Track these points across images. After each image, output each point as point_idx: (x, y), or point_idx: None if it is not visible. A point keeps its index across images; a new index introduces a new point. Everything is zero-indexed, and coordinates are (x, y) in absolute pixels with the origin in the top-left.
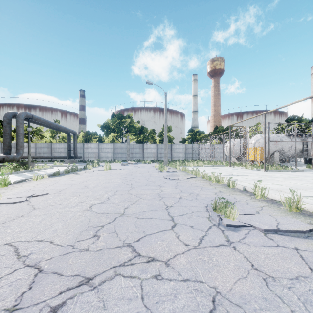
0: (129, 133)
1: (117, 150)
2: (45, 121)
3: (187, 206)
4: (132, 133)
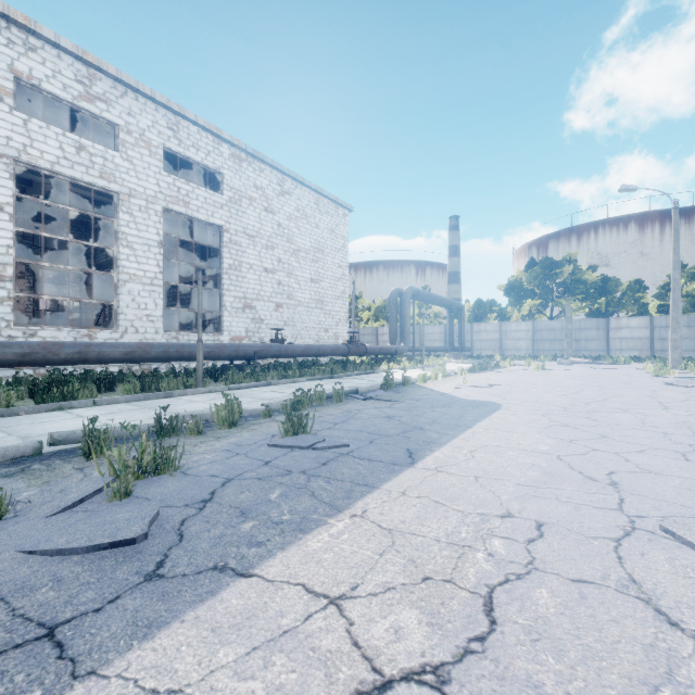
0: (570, 297)
1: (541, 335)
2: (429, 295)
3: (692, 404)
4: (578, 297)
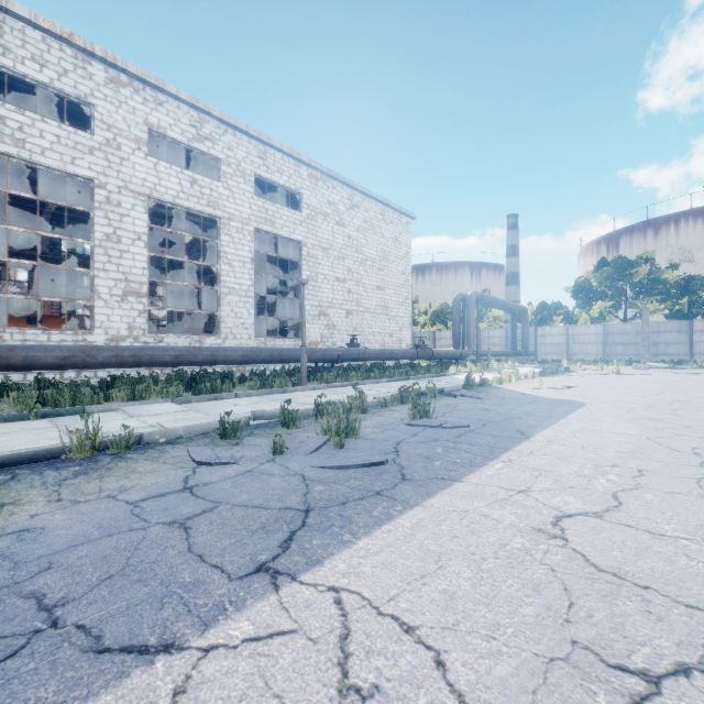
0: (647, 298)
1: (613, 339)
2: (492, 299)
3: None
4: (656, 297)
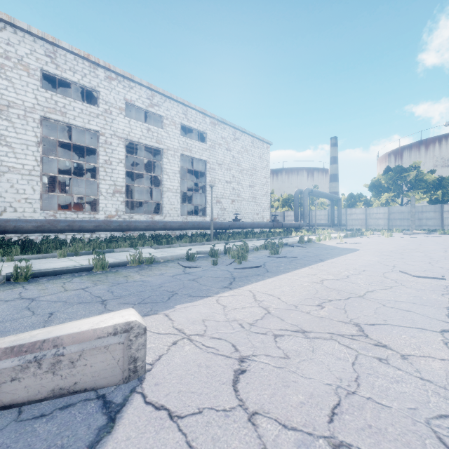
0: (415, 191)
1: (394, 216)
2: (318, 192)
3: None
4: (420, 190)
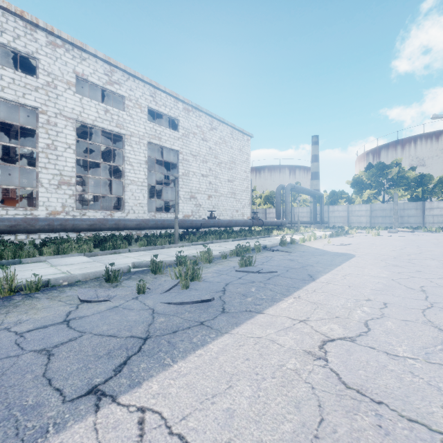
0: (396, 188)
1: (376, 213)
2: (301, 188)
3: None
4: (402, 188)
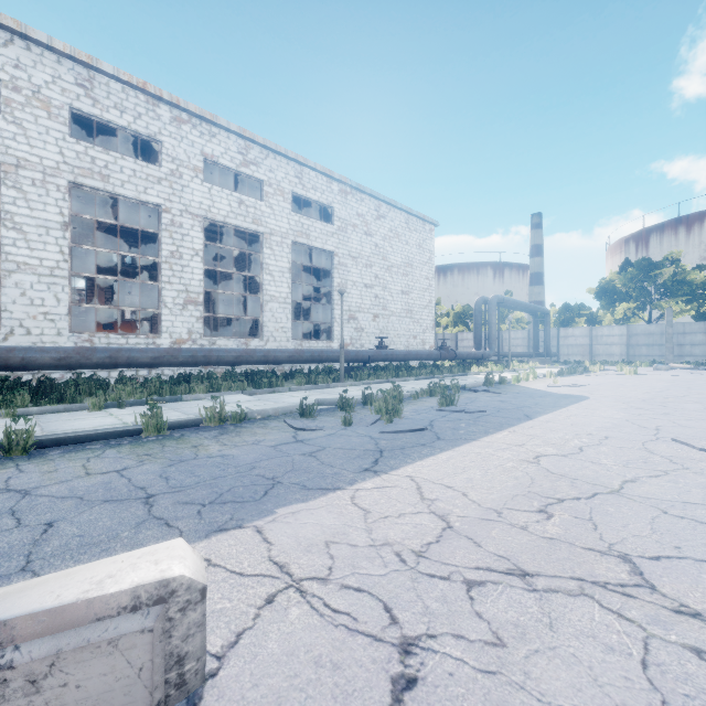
0: (672, 299)
1: (637, 340)
2: (513, 302)
3: None
4: (681, 299)
